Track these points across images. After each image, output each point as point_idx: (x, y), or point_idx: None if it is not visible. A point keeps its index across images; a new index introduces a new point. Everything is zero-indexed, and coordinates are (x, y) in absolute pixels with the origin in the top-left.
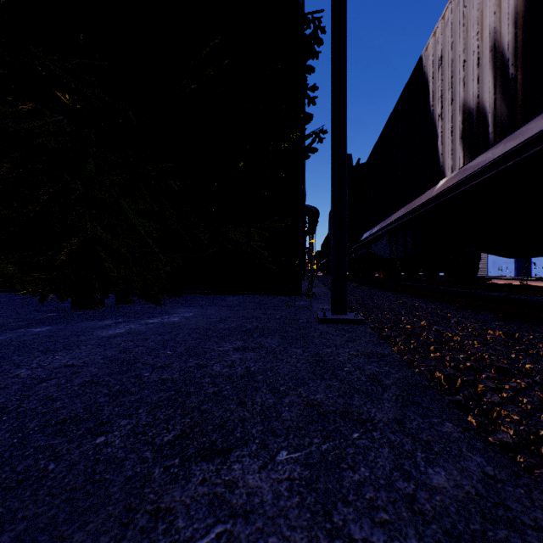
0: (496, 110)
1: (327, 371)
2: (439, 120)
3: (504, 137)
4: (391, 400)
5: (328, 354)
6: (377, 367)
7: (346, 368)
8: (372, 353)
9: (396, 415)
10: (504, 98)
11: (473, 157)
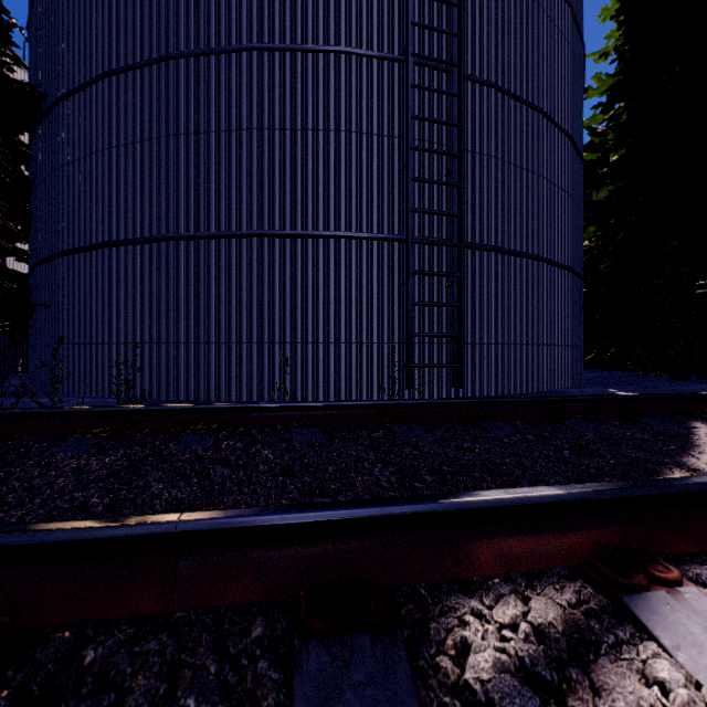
0: None
1: None
2: None
3: None
4: None
5: None
6: None
7: None
8: None
9: None
10: None
11: None
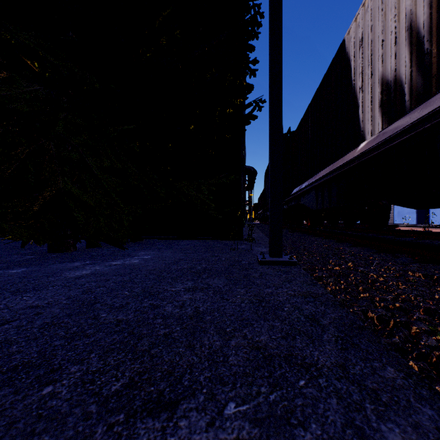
0: (412, 81)
1: (268, 311)
2: (359, 92)
3: (420, 104)
4: (331, 342)
5: (269, 294)
6: (314, 307)
7: (286, 308)
8: (308, 293)
9: (338, 358)
10: (419, 71)
11: (391, 122)
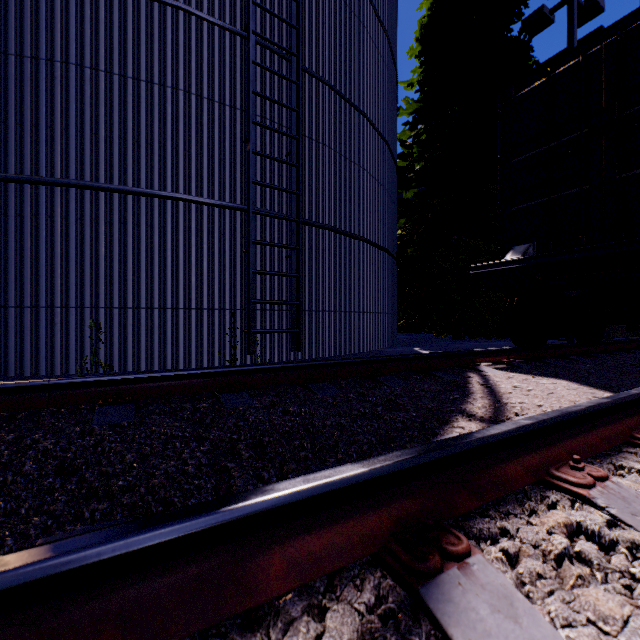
0: None
1: None
2: None
3: None
4: None
5: None
6: None
7: None
8: None
9: None
10: None
11: None
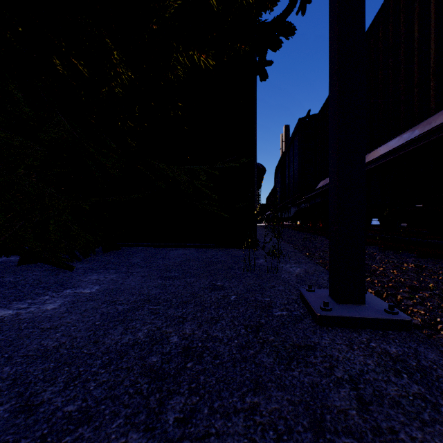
0: None
1: None
2: None
3: None
4: None
5: None
6: None
7: None
8: None
9: None
10: None
11: None
